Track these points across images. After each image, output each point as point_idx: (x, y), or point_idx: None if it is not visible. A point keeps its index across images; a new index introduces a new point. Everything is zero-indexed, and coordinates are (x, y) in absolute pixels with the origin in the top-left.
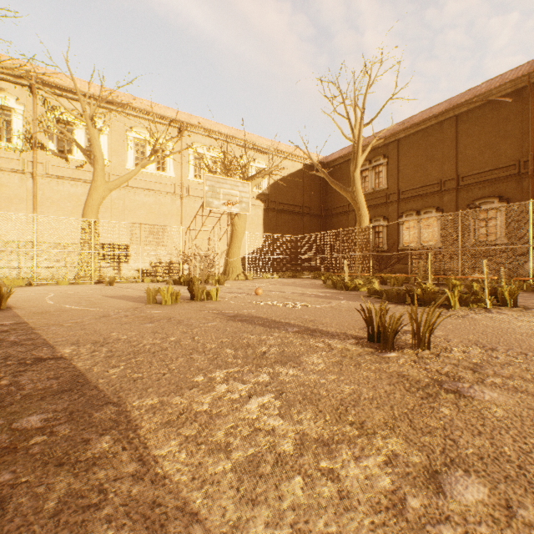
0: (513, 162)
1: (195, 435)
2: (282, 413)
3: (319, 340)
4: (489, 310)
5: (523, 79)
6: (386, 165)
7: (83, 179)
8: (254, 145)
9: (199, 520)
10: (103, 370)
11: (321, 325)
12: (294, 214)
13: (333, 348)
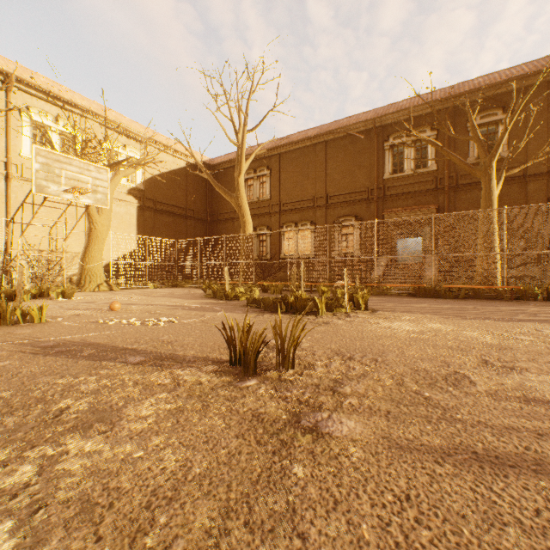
0: (365, 188)
1: None
2: None
3: (167, 372)
4: (348, 315)
5: (371, 122)
6: (270, 177)
7: None
8: (125, 129)
9: None
10: None
11: (180, 348)
12: (177, 216)
13: (181, 383)
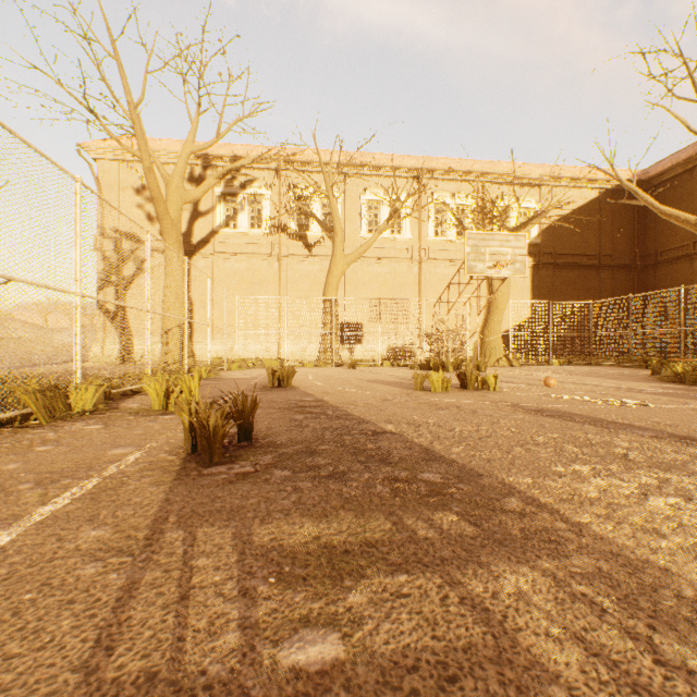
0: None
1: (605, 515)
2: None
3: None
4: None
5: None
6: None
7: (319, 255)
8: (518, 178)
9: (673, 574)
10: (443, 448)
11: (693, 433)
12: (583, 269)
13: None
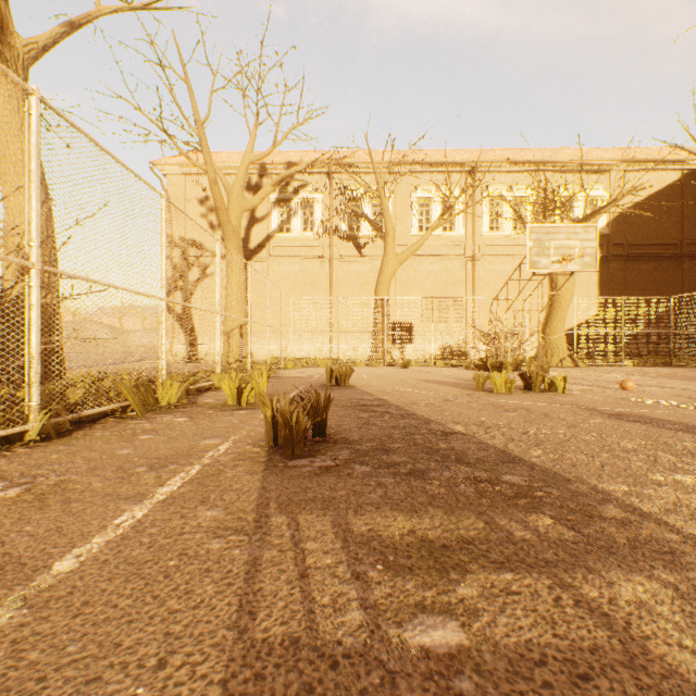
0: None
1: None
2: None
3: None
4: None
5: None
6: None
7: (369, 255)
8: (583, 164)
9: None
10: (520, 451)
11: None
12: (661, 260)
13: None
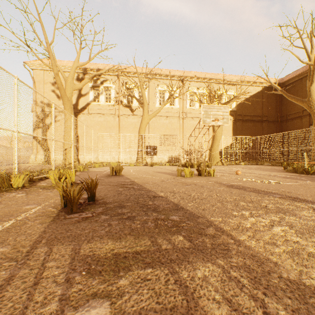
0: None
1: (252, 236)
2: (298, 236)
3: (301, 203)
4: None
5: None
6: None
7: (137, 115)
8: (226, 81)
9: (279, 265)
10: (184, 204)
11: (298, 195)
12: (255, 122)
13: None
